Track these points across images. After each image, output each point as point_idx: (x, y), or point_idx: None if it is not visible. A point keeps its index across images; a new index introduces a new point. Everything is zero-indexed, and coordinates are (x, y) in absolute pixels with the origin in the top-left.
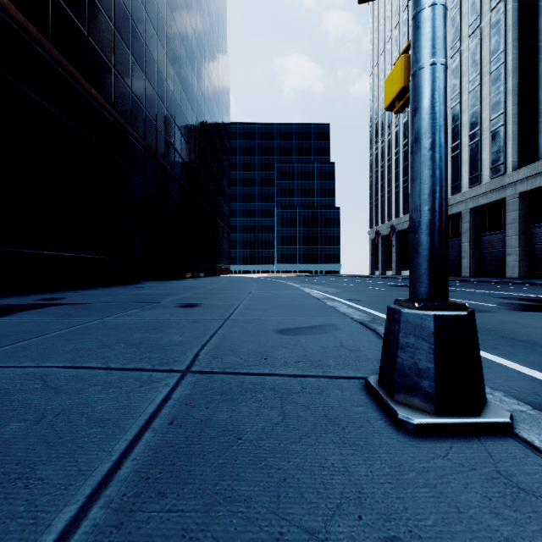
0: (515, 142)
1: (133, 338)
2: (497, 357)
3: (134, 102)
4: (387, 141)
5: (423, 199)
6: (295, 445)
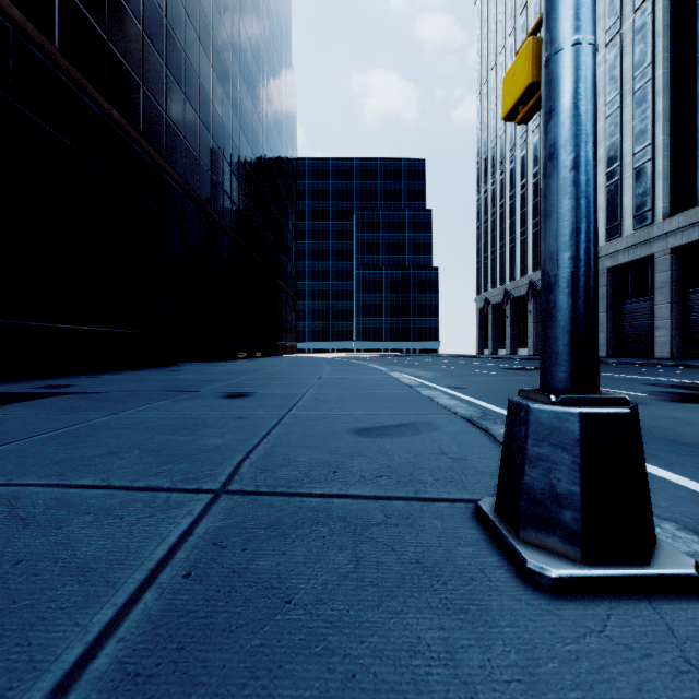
0: (666, 182)
1: (153, 441)
2: (657, 469)
3: (169, 128)
4: (499, 181)
5: (561, 242)
6: (373, 613)
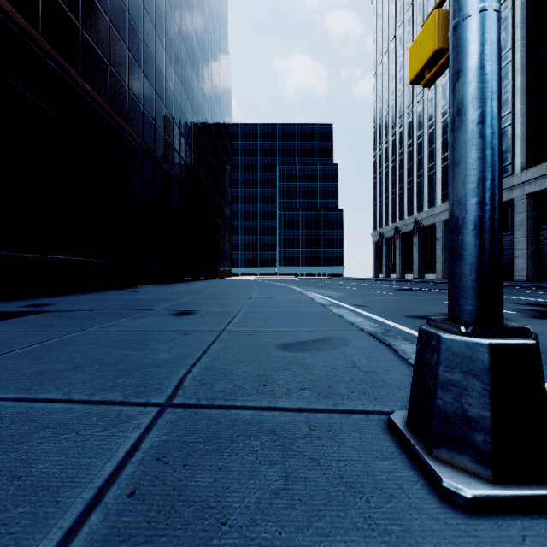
0: (523, 142)
1: (111, 356)
2: None
3: (131, 99)
4: (391, 141)
5: (469, 189)
6: (303, 536)
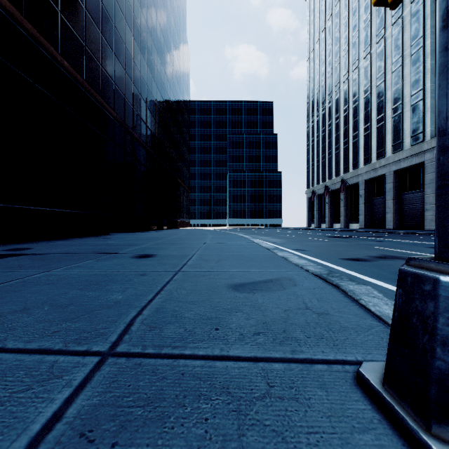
0: (432, 114)
1: (65, 297)
2: None
3: (104, 75)
4: (321, 115)
5: None
6: None
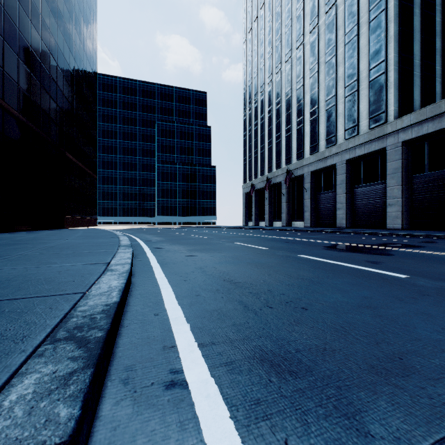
0: (396, 90)
1: None
2: None
3: None
4: (260, 100)
5: None
6: None
